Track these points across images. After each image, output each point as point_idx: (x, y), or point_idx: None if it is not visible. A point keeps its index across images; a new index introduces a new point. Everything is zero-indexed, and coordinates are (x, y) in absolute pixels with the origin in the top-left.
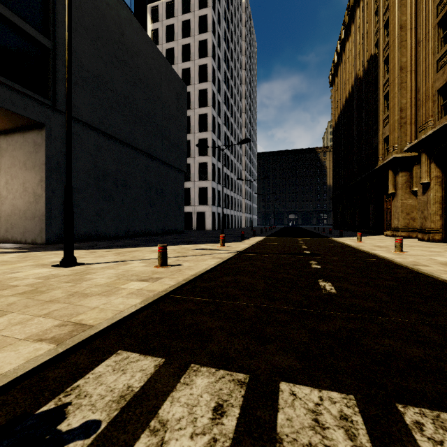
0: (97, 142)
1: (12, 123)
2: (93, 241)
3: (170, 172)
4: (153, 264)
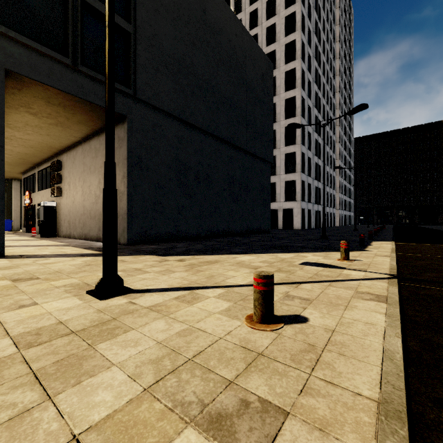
0: (178, 132)
1: (101, 121)
2: (174, 241)
3: (254, 164)
4: (242, 306)
